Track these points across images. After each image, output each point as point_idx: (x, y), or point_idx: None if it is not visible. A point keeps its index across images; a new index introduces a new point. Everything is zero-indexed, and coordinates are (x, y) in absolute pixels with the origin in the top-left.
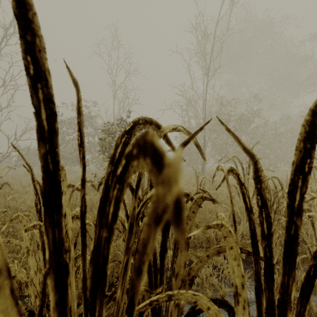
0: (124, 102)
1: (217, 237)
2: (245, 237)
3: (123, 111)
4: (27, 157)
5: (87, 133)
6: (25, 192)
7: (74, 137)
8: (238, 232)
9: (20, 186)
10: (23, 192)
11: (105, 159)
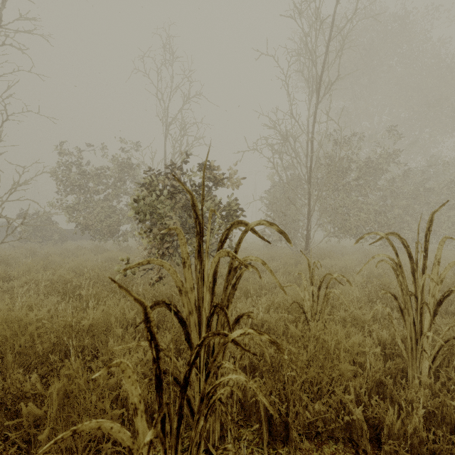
0: (181, 142)
1: (368, 418)
2: (451, 436)
3: (179, 155)
4: (38, 227)
5: (126, 191)
6: (10, 288)
7: (104, 197)
8: (417, 406)
9: (5, 278)
10: (6, 289)
11: (144, 234)
